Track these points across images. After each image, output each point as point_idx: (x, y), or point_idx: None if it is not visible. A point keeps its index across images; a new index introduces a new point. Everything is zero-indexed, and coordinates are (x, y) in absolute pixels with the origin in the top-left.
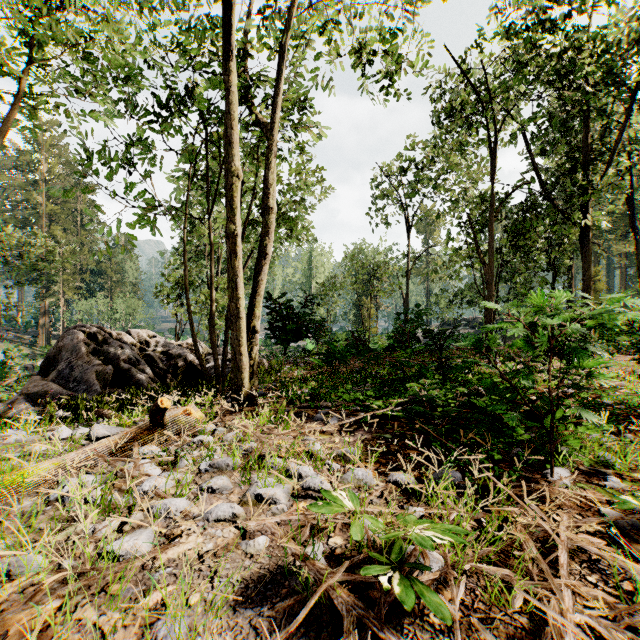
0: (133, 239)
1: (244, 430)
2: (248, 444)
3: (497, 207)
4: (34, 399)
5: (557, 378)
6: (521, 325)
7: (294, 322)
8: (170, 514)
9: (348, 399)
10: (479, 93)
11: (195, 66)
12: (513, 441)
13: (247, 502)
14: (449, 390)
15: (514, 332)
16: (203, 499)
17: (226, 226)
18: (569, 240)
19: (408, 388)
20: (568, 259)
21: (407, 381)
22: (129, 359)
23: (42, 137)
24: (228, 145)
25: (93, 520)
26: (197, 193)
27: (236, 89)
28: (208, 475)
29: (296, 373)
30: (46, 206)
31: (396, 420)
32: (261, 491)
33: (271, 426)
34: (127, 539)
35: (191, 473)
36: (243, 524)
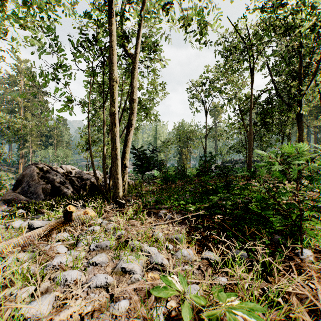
0: (60, 117)
1: (118, 223)
2: (119, 232)
3: (253, 101)
4: (8, 202)
5: (292, 192)
6: (276, 163)
7: (147, 161)
8: (67, 282)
9: (176, 204)
10: (244, 41)
11: (93, 23)
12: (274, 231)
13: (116, 273)
14: (232, 199)
15: (276, 167)
16: (89, 270)
17: (109, 109)
18: (290, 119)
19: (208, 197)
20: (289, 129)
21: (208, 193)
22: (60, 181)
23: (21, 68)
24: (110, 64)
25: (18, 286)
26: (98, 95)
27: (115, 33)
28: (94, 252)
29: (148, 188)
30: (23, 103)
31: (203, 216)
32: (125, 266)
33: (133, 221)
34: (34, 304)
35: (84, 251)
36: (112, 290)
